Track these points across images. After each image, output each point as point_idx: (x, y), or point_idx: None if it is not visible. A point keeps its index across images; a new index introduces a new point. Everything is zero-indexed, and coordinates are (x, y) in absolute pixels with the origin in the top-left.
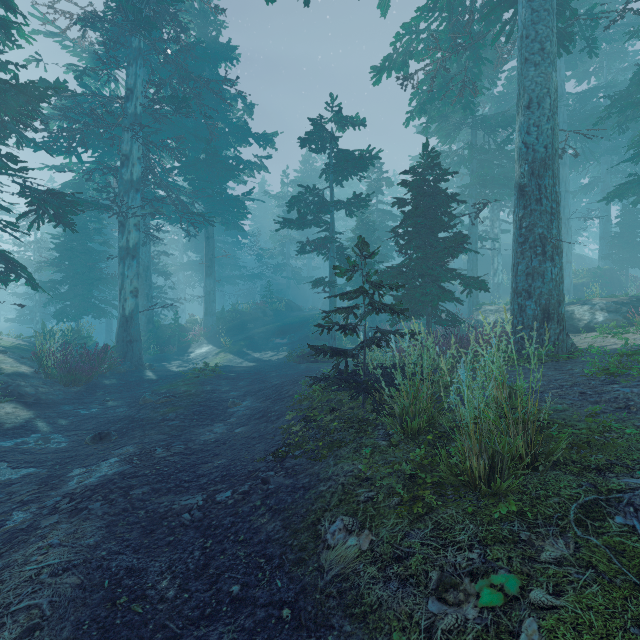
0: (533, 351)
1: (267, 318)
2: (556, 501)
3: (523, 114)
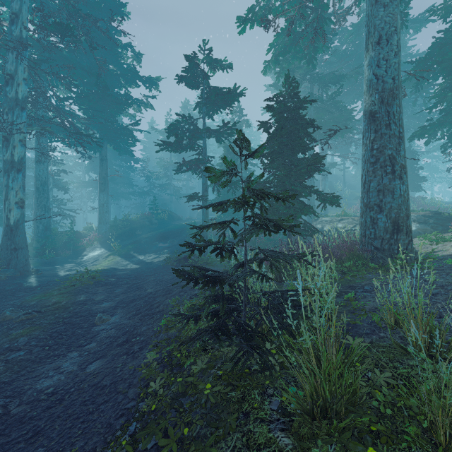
0: None
1: (153, 226)
2: None
3: (374, 49)
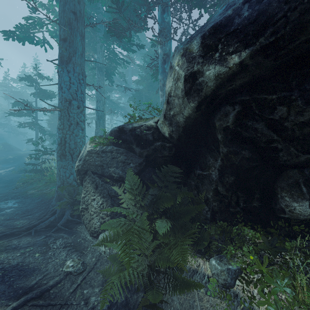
0: None
1: None
2: None
3: (96, 103)
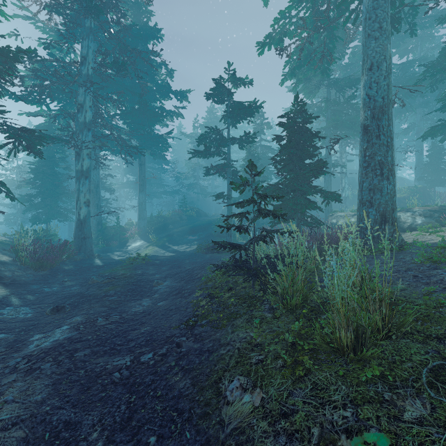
0: (387, 246)
1: (183, 221)
2: (410, 366)
3: (367, 74)
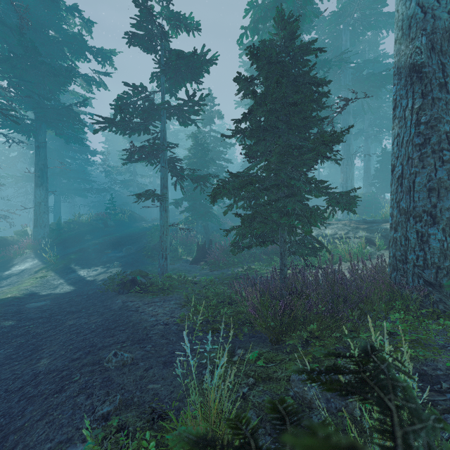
0: None
1: (108, 229)
2: None
3: None
